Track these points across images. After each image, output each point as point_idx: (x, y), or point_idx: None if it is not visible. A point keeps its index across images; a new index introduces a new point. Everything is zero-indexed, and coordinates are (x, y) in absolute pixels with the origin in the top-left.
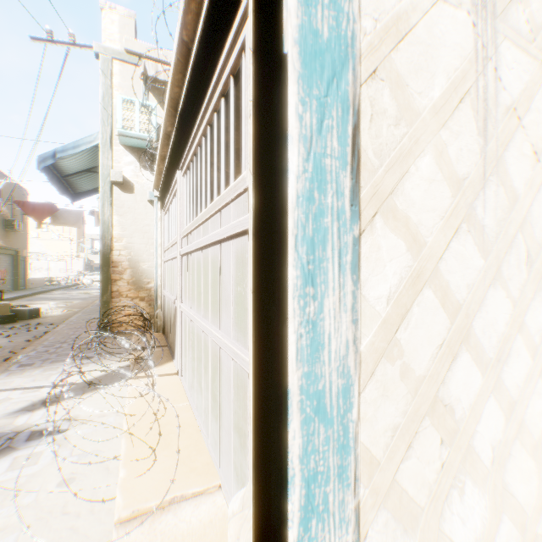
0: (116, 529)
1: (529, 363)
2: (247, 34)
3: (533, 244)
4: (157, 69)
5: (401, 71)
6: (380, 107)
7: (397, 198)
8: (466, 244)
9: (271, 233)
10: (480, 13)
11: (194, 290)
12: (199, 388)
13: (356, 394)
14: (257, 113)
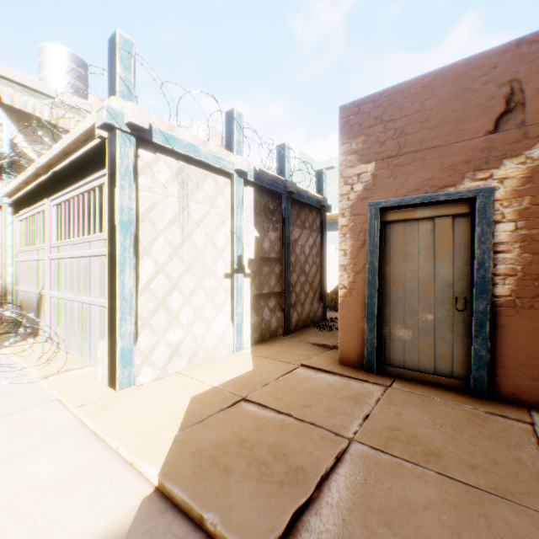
0: (41, 379)
1: (205, 297)
2: (106, 183)
3: (206, 261)
4: (15, 99)
5: (153, 218)
6: (146, 228)
7: (152, 251)
8: (176, 262)
9: (113, 261)
10: (182, 198)
11: (68, 281)
12: (73, 335)
13: (135, 297)
14: (110, 231)
